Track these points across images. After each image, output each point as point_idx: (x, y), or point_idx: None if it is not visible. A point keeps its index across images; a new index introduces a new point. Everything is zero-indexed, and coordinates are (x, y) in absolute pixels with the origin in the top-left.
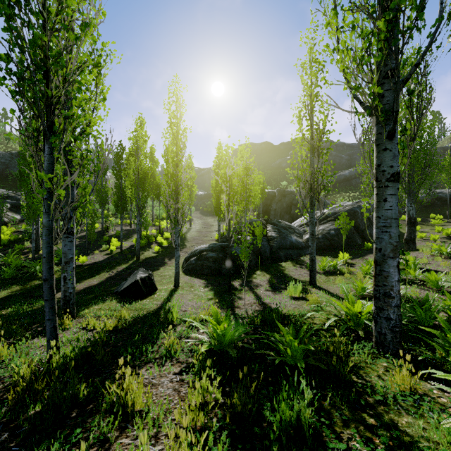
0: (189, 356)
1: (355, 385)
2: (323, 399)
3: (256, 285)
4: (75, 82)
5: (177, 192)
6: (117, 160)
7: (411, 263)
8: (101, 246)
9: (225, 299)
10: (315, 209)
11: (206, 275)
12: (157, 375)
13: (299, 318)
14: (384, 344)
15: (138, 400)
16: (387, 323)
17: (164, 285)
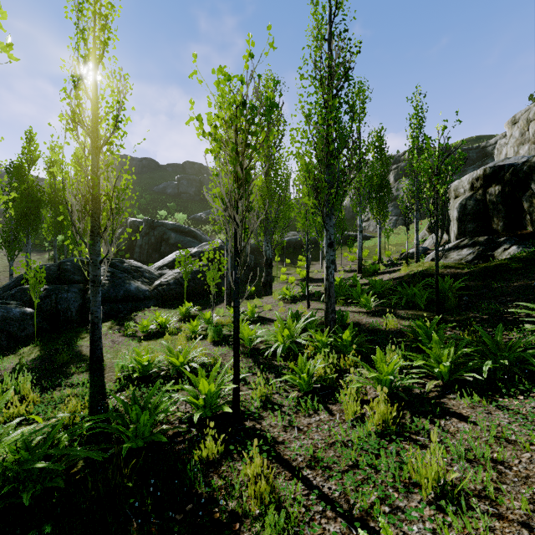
0: None
1: None
2: None
3: None
4: None
5: None
6: None
7: (249, 313)
8: None
9: None
10: (104, 241)
11: None
12: None
13: None
14: None
15: None
16: None
17: None
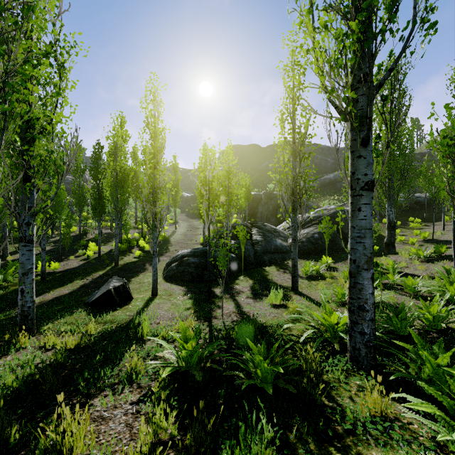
0: (153, 380)
1: (325, 410)
2: (290, 430)
3: (238, 292)
4: (19, 73)
5: (155, 196)
6: (94, 160)
7: (390, 267)
8: (77, 251)
9: (203, 309)
10: (297, 214)
11: (188, 282)
12: (111, 405)
13: (277, 328)
14: (358, 360)
15: (78, 444)
16: (361, 338)
17: (141, 293)
